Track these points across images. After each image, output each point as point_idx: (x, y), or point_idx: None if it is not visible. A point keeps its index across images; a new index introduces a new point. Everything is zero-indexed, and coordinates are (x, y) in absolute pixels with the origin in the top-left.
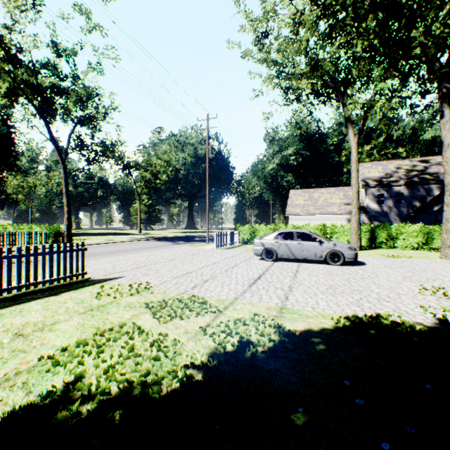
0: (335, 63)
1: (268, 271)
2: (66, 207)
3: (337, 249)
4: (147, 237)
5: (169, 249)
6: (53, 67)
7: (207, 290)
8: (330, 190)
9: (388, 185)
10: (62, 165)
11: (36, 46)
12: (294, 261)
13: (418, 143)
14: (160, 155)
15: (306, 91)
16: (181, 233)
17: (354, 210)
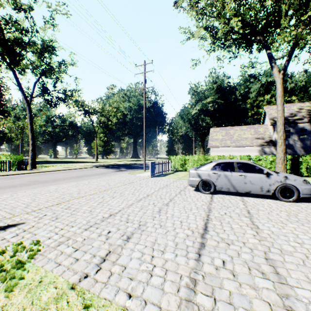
0: (263, 3)
1: (211, 211)
2: (31, 141)
3: (289, 183)
4: (98, 164)
5: (109, 176)
6: (15, 22)
7: (122, 271)
8: (243, 127)
9: (294, 122)
10: (28, 107)
11: (0, 4)
12: (232, 193)
13: (306, 93)
14: (111, 103)
15: (236, 28)
16: (127, 161)
17: (280, 141)
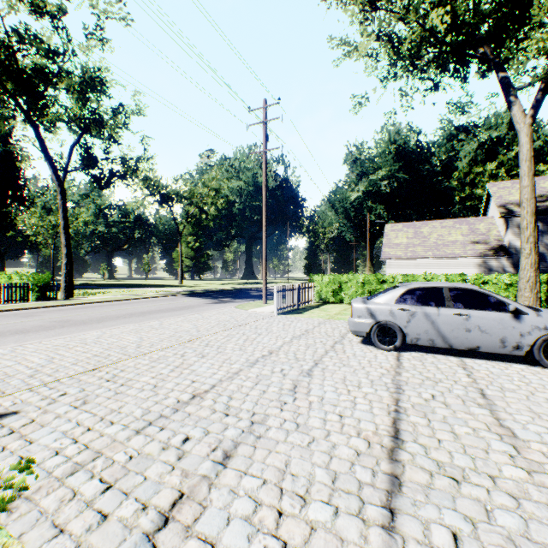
0: None
1: (403, 391)
2: (64, 248)
3: None
4: (184, 290)
5: (200, 313)
6: (35, 36)
7: None
8: (447, 222)
9: (546, 211)
10: (59, 188)
11: (10, 6)
12: (439, 349)
13: None
14: (207, 181)
15: (441, 30)
16: (234, 285)
17: (528, 246)
